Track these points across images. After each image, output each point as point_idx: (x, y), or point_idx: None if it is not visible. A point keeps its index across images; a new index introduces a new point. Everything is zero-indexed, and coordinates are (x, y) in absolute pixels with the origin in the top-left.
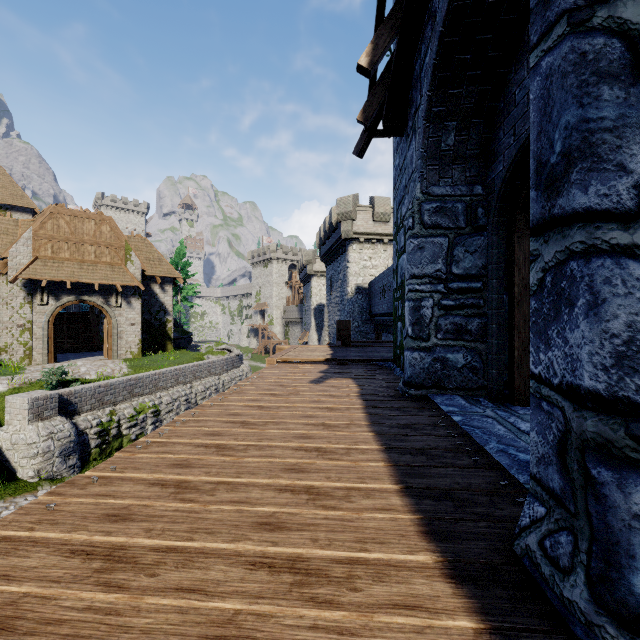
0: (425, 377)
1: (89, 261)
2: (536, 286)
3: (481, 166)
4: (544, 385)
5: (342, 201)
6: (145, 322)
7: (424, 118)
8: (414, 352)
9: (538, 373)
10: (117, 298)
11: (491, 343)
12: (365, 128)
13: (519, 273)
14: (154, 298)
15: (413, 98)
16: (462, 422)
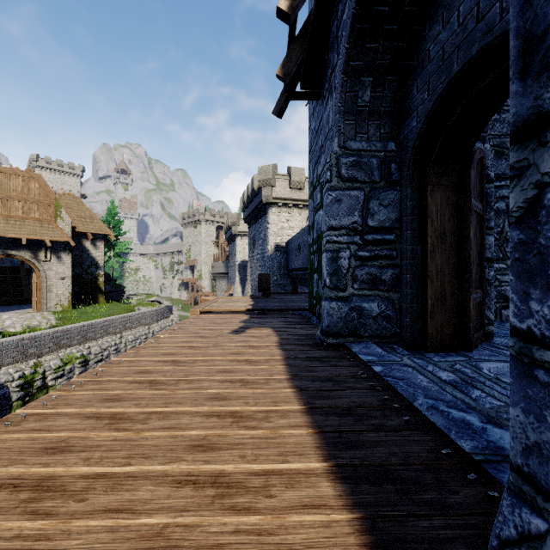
0: (342, 326)
1: (16, 216)
2: (522, 210)
3: (394, 123)
4: (540, 346)
5: (263, 169)
6: (76, 276)
7: (342, 72)
8: (332, 302)
9: (526, 329)
10: (46, 253)
11: (405, 292)
12: (284, 88)
13: (432, 224)
14: (85, 253)
15: (329, 60)
16: (384, 373)
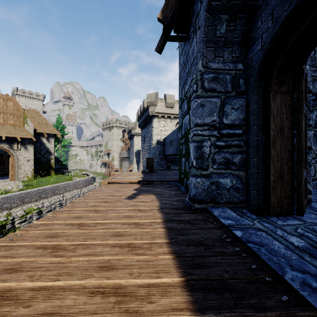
0: (205, 195)
1: None
2: None
3: (242, 50)
4: None
5: (149, 95)
6: (37, 159)
7: (206, 10)
8: (197, 178)
9: None
10: (18, 145)
11: (253, 171)
12: (163, 32)
13: (273, 121)
14: (43, 145)
15: (194, 10)
16: (245, 238)
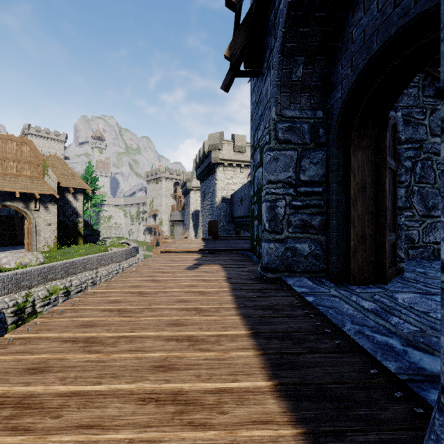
0: (279, 263)
1: (11, 174)
2: None
3: (322, 95)
4: None
5: (212, 136)
6: (60, 223)
7: (279, 52)
8: (270, 243)
9: None
10: (36, 204)
11: (332, 235)
12: (230, 67)
13: (354, 179)
14: (68, 204)
15: (268, 43)
16: (315, 302)
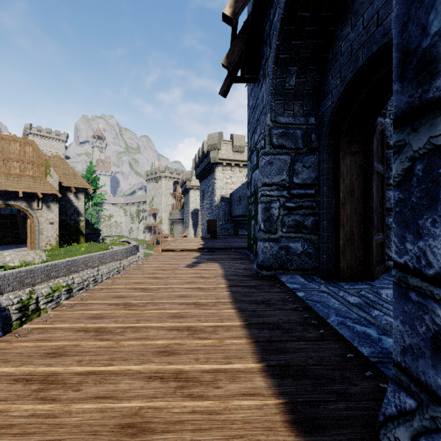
0: (273, 261)
1: (14, 174)
2: (401, 176)
3: (314, 103)
4: (412, 275)
5: (211, 136)
6: (62, 221)
7: (273, 63)
8: (265, 242)
9: (404, 263)
10: (38, 203)
11: (323, 235)
12: (228, 74)
13: (343, 182)
14: (69, 203)
15: (264, 52)
16: (305, 297)
